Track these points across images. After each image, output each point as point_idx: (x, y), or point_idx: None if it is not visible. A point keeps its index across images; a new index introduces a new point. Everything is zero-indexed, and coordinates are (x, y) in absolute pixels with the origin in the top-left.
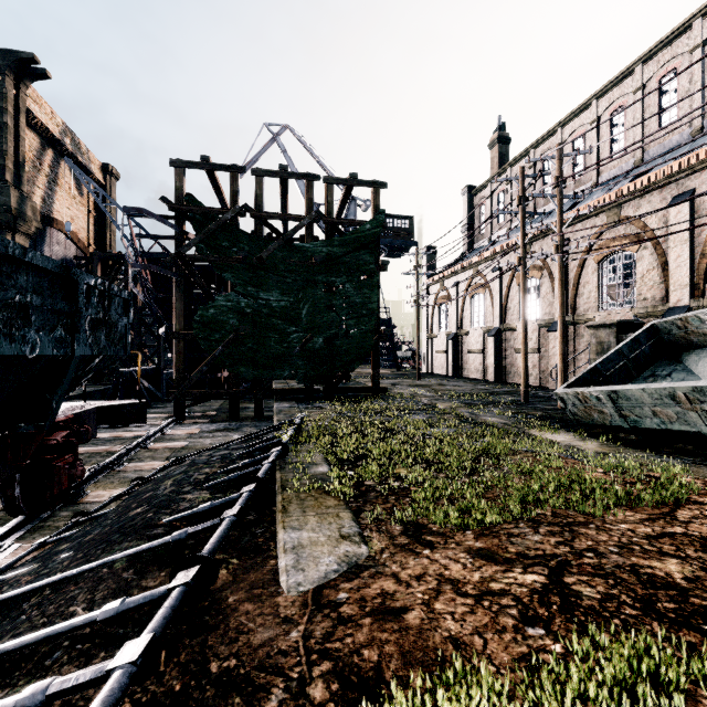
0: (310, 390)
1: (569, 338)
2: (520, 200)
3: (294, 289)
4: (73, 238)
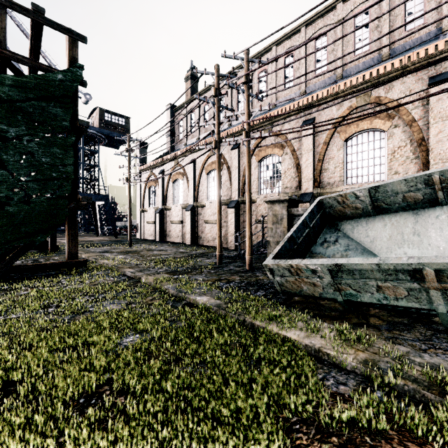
0: None
1: (240, 213)
2: (217, 92)
3: None
4: None
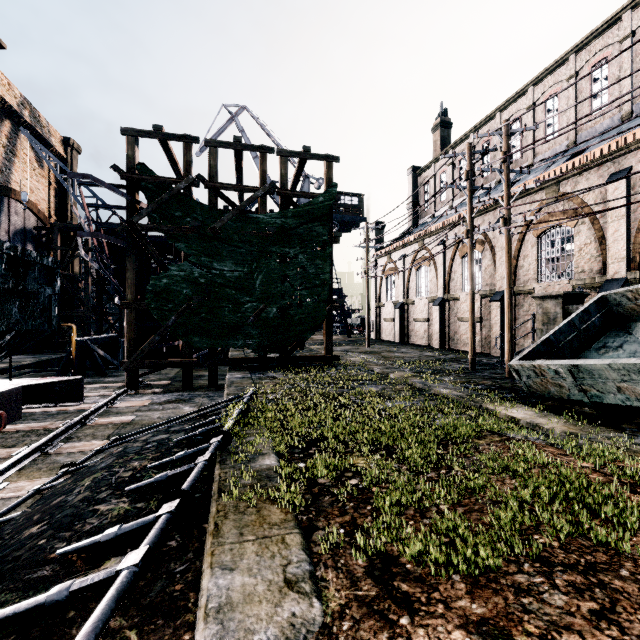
0: (264, 359)
1: None
2: (468, 175)
3: (248, 260)
4: (32, 208)
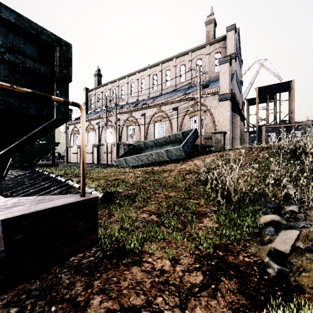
0: (22, 166)
1: (119, 148)
2: (106, 106)
3: None
4: None
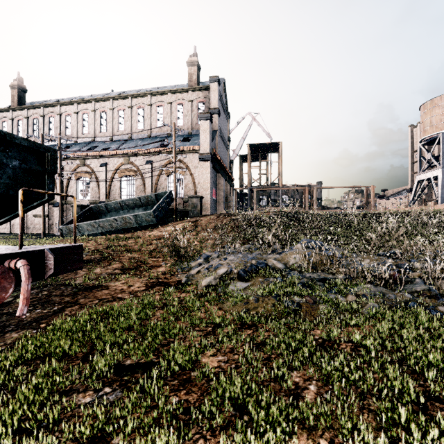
0: None
1: (64, 210)
2: None
3: None
4: None
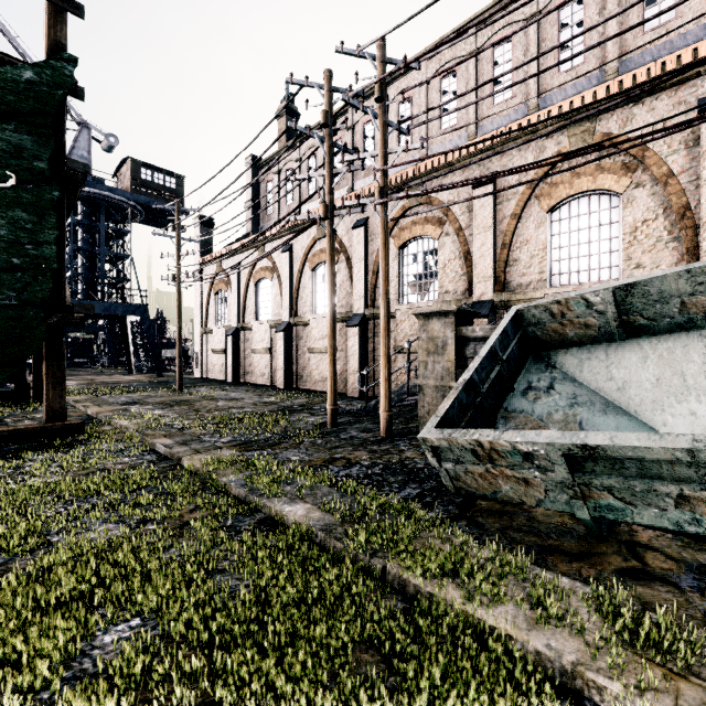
0: None
1: (369, 335)
2: (327, 118)
3: None
4: None
